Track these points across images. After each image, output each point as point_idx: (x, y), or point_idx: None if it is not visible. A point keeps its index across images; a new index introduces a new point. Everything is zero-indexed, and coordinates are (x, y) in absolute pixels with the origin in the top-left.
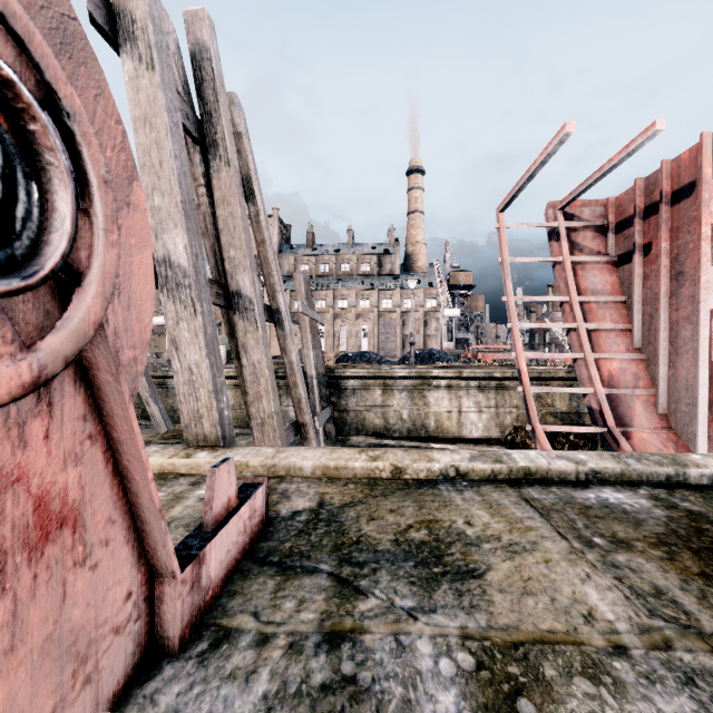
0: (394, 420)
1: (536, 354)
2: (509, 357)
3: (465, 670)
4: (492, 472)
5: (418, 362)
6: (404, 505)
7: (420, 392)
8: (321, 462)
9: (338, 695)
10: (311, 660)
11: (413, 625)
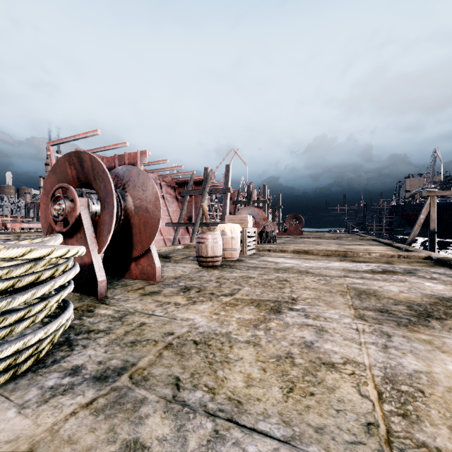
0: None
1: None
2: (33, 226)
3: None
4: None
5: None
6: None
7: None
8: None
9: None
10: None
11: None
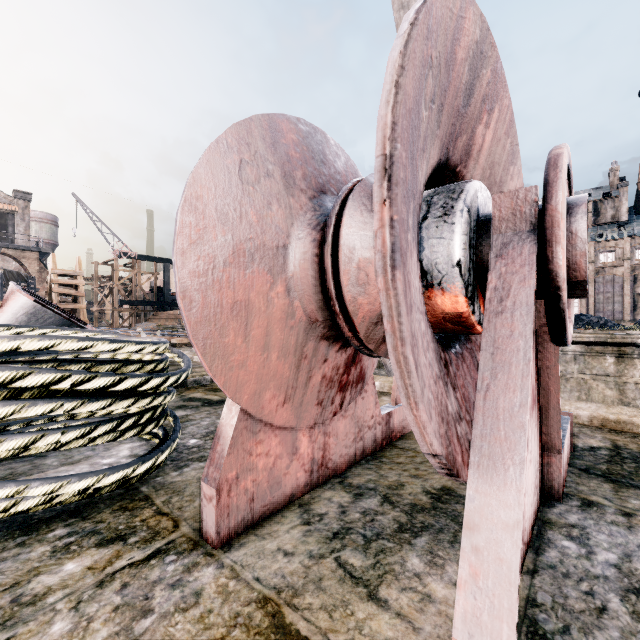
0: (635, 394)
1: None
2: None
3: None
4: None
5: None
6: None
7: None
8: (598, 414)
9: None
10: None
11: None
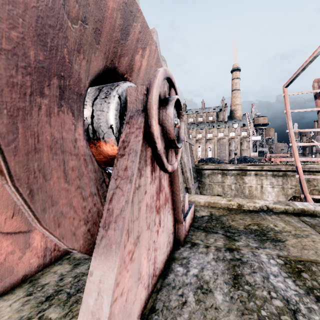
0: (227, 189)
1: (307, 159)
2: (290, 160)
3: (280, 263)
4: (285, 209)
5: (238, 162)
6: (245, 217)
7: (240, 177)
8: (207, 200)
9: (236, 262)
10: (224, 253)
11: (258, 250)
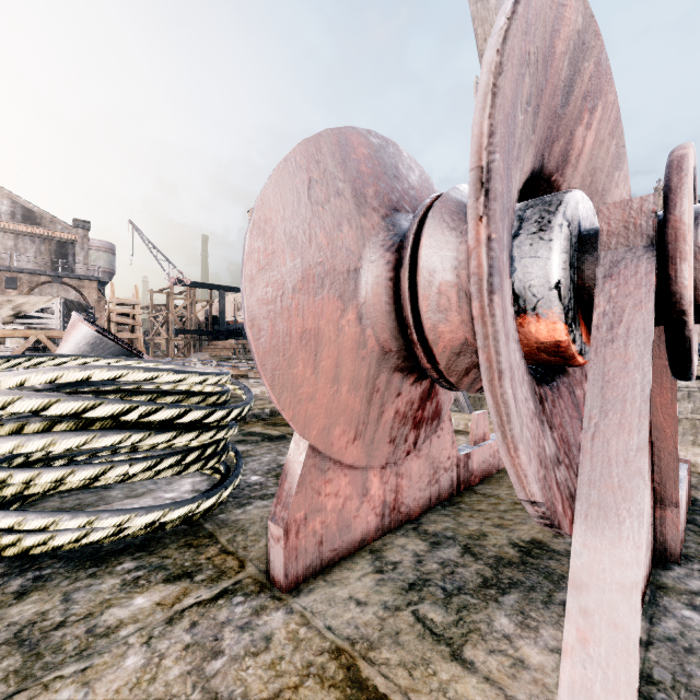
0: None
1: None
2: None
3: None
4: None
5: None
6: None
7: None
8: None
9: None
10: None
11: None
